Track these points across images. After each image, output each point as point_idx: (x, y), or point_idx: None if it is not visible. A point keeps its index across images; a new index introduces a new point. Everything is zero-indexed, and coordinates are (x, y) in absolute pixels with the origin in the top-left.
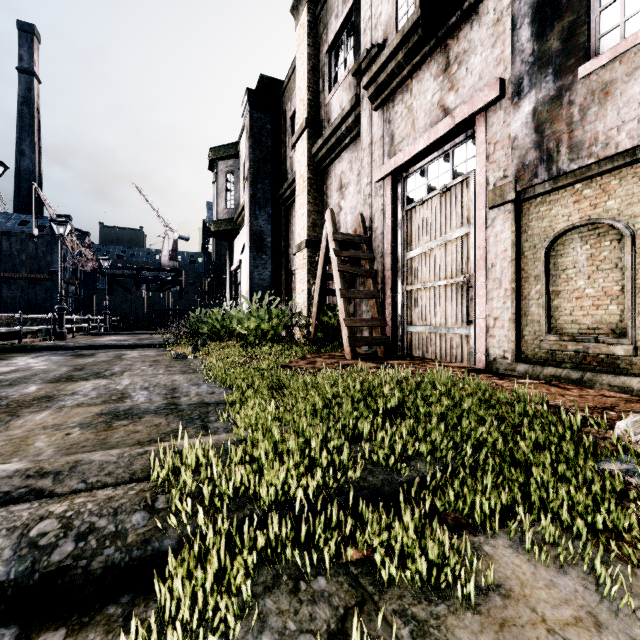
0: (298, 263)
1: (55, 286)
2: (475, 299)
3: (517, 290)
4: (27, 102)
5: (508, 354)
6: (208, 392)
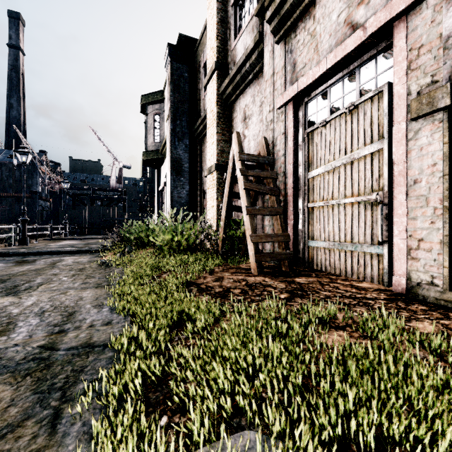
0: (209, 184)
1: (34, 202)
2: (389, 217)
3: (450, 209)
4: (15, 69)
5: (439, 281)
6: (104, 321)
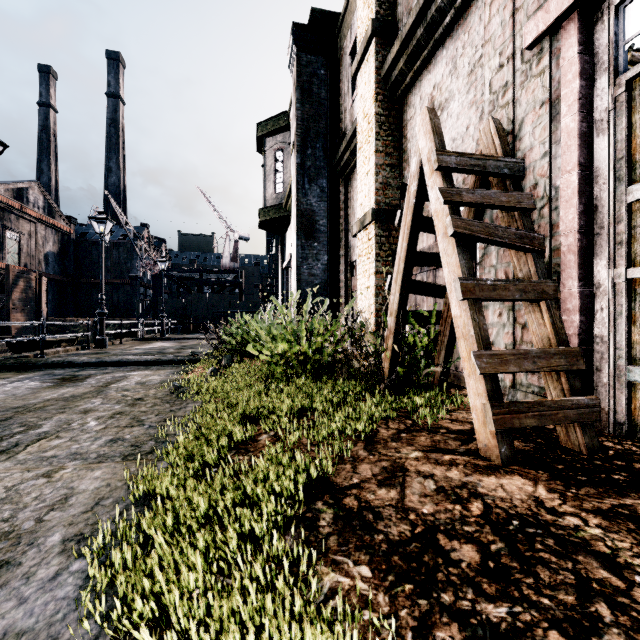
0: (360, 247)
1: (134, 290)
2: None
3: None
4: (114, 123)
5: None
6: None
